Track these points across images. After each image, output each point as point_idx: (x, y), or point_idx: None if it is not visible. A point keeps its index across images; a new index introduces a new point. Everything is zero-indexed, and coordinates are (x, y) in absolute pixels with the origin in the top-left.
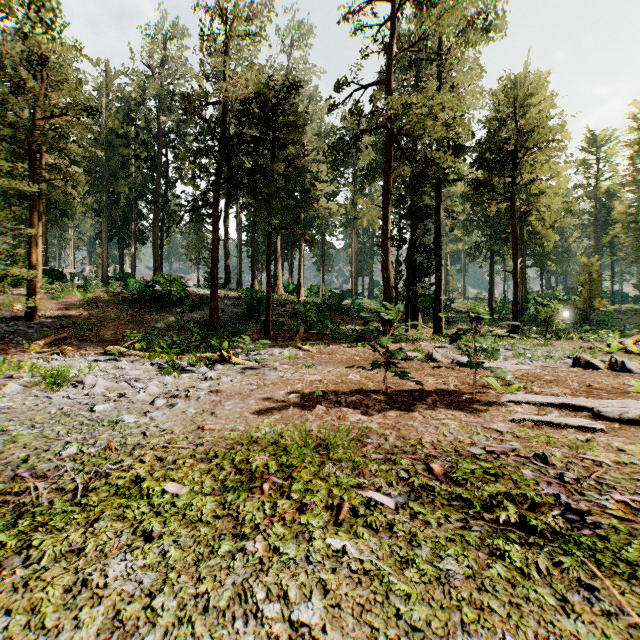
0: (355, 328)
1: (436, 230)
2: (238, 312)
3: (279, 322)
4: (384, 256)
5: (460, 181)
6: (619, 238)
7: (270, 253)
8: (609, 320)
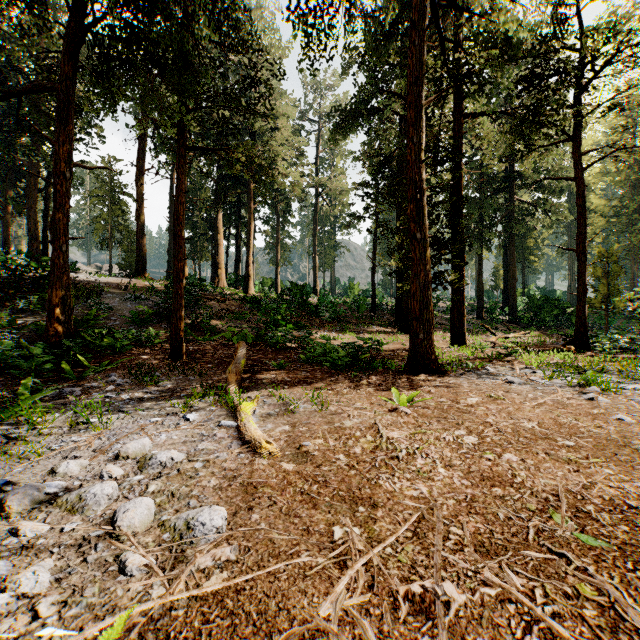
0: (330, 335)
1: (455, 188)
2: (141, 310)
3: (209, 327)
4: (417, 194)
5: (470, 132)
6: (592, 235)
7: (182, 194)
8: (612, 322)
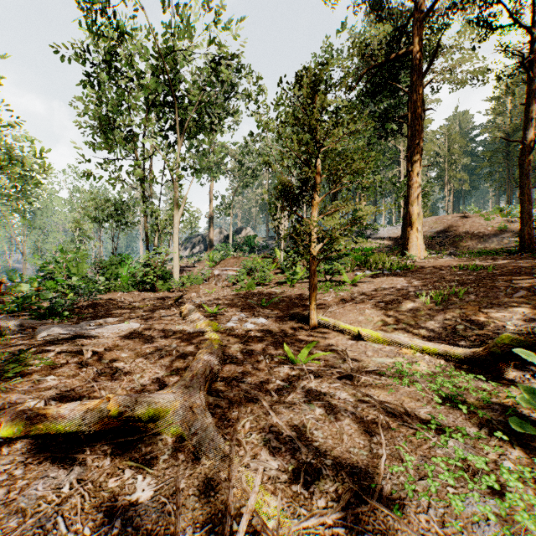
0: None
1: None
2: None
3: None
4: None
5: None
6: None
7: None
8: None
